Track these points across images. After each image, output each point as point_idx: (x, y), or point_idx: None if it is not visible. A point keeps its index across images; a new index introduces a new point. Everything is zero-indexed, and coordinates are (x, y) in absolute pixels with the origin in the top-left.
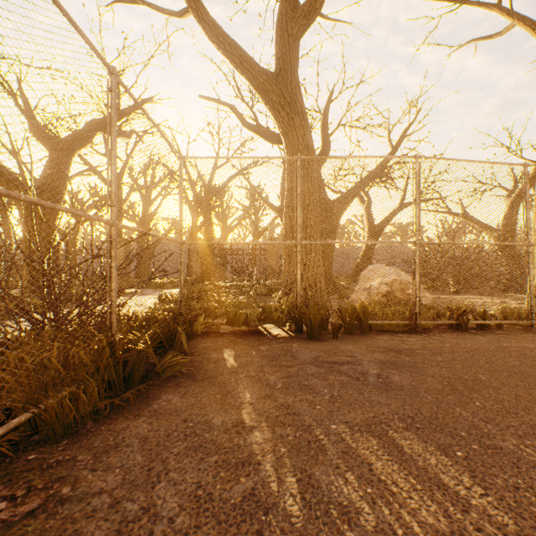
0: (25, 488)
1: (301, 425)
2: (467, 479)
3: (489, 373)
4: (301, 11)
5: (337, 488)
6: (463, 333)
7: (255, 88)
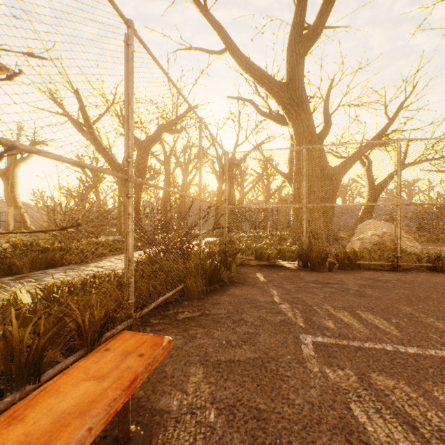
0: (191, 310)
1: (306, 305)
2: (392, 327)
3: (441, 294)
4: (306, 36)
5: (323, 323)
6: (438, 273)
7: (272, 95)
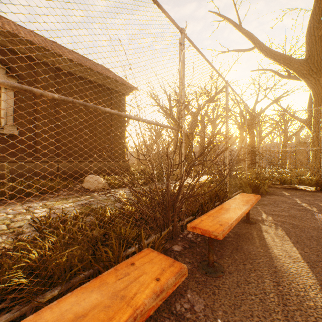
0: None
1: (319, 205)
2: None
3: None
4: None
5: None
6: None
7: (292, 70)
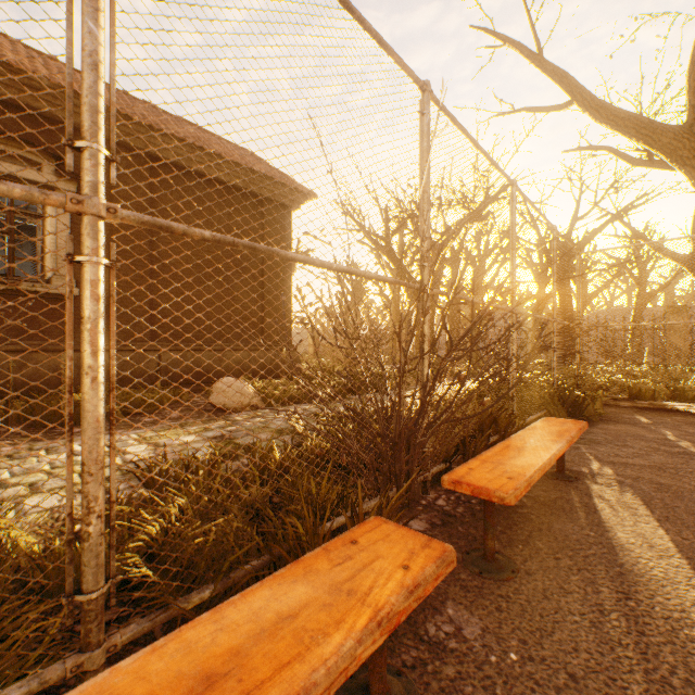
0: None
1: None
2: None
3: None
4: None
5: None
6: None
7: (656, 150)
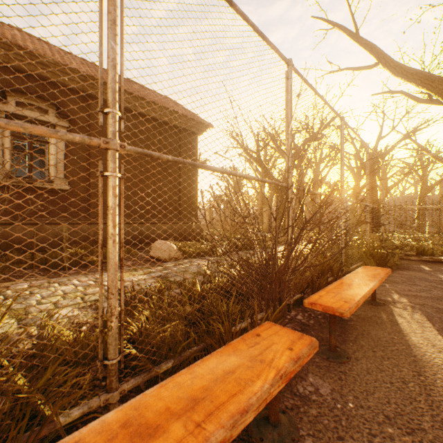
0: None
1: None
2: None
3: None
4: None
5: None
6: None
7: (434, 94)
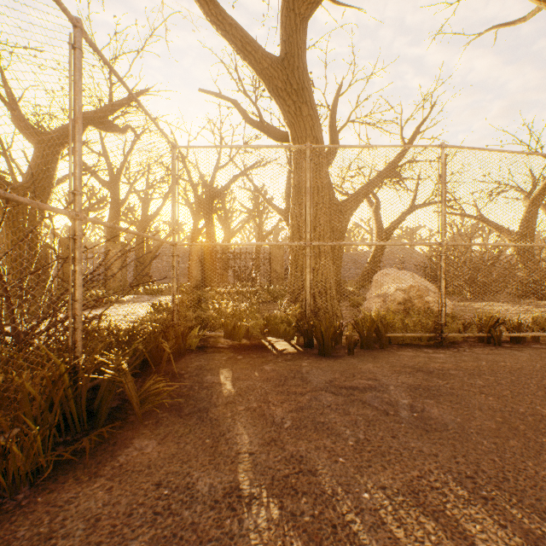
0: None
1: (320, 494)
2: None
3: None
4: None
5: None
6: (497, 348)
7: (259, 74)
